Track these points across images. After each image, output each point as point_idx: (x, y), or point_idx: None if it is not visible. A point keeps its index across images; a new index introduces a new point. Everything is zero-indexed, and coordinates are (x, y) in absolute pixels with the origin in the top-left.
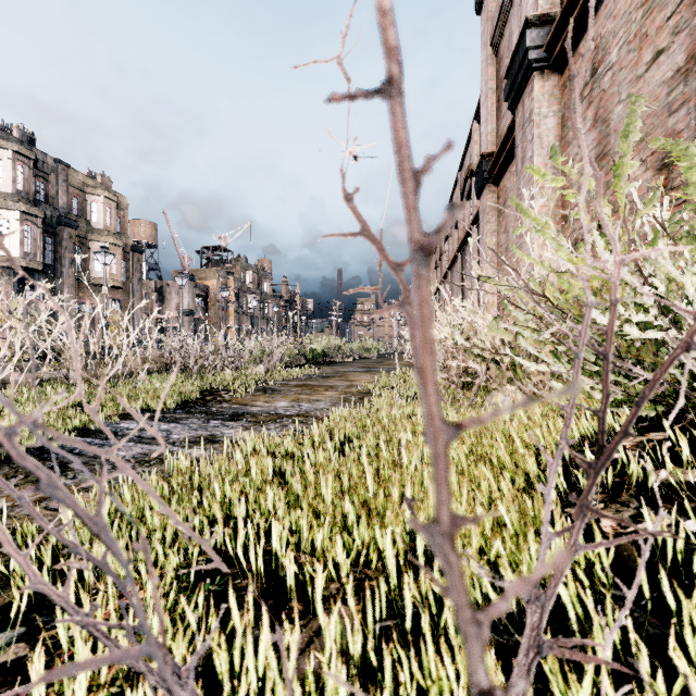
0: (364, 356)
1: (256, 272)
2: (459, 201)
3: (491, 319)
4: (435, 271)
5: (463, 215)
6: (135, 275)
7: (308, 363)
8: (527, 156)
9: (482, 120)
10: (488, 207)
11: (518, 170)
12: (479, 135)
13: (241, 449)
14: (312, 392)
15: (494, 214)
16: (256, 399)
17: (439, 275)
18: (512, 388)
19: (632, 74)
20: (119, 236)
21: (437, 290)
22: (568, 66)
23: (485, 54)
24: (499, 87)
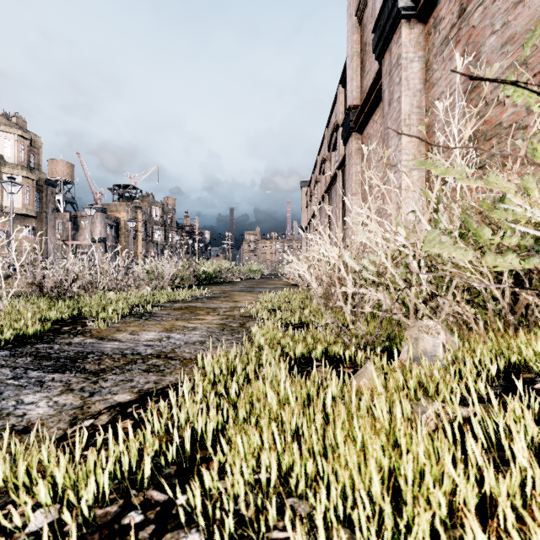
0: (250, 276)
1: (161, 207)
2: (326, 152)
3: (404, 234)
4: (306, 209)
5: (330, 164)
6: (49, 206)
7: (200, 284)
8: (395, 97)
9: (348, 79)
10: (354, 151)
11: (385, 112)
12: (343, 97)
13: (5, 460)
14: (192, 316)
15: (358, 158)
16: (122, 329)
17: (310, 213)
18: (431, 324)
19: (508, 2)
20: (32, 171)
21: (308, 225)
22: (432, 15)
23: (351, 24)
24: (363, 50)
